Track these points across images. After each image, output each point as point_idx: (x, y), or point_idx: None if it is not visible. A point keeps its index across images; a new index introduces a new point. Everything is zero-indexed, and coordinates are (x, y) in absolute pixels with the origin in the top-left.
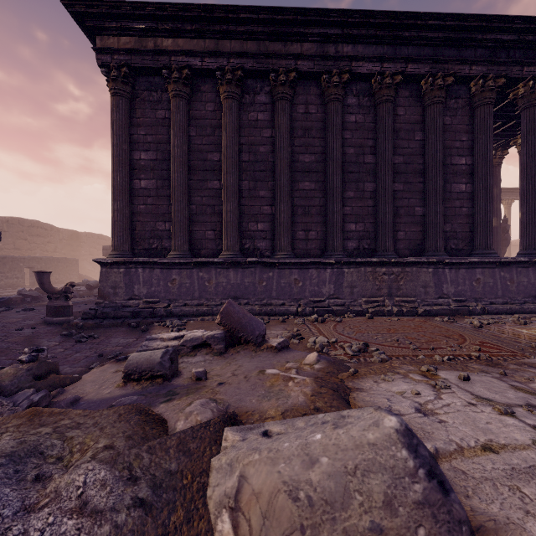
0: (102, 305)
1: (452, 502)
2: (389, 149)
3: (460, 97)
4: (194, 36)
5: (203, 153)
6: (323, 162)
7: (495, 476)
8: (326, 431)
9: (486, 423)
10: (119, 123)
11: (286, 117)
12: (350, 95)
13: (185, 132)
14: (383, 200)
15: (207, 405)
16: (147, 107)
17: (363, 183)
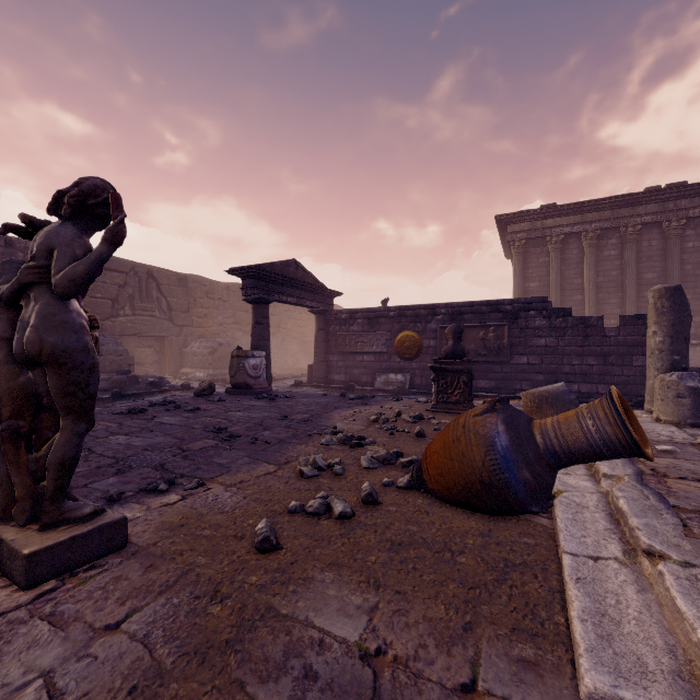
0: None
1: None
2: None
3: None
4: (567, 215)
5: (570, 280)
6: (663, 277)
7: None
8: None
9: None
10: (519, 270)
11: (633, 253)
12: (688, 229)
13: (559, 270)
14: None
15: None
16: (533, 257)
17: None
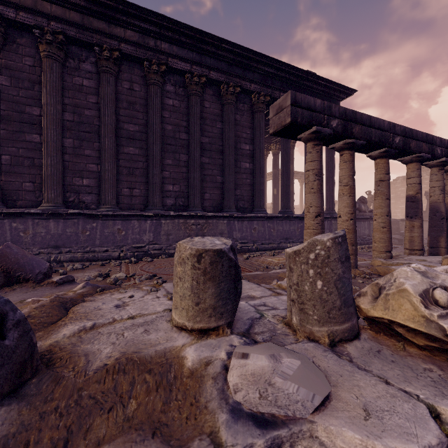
0: None
1: None
2: (197, 131)
3: (246, 103)
4: None
5: (20, 105)
6: (146, 133)
7: (116, 330)
8: None
9: (150, 305)
10: None
11: (110, 89)
12: (169, 83)
13: None
14: (193, 169)
15: None
16: None
17: (179, 154)
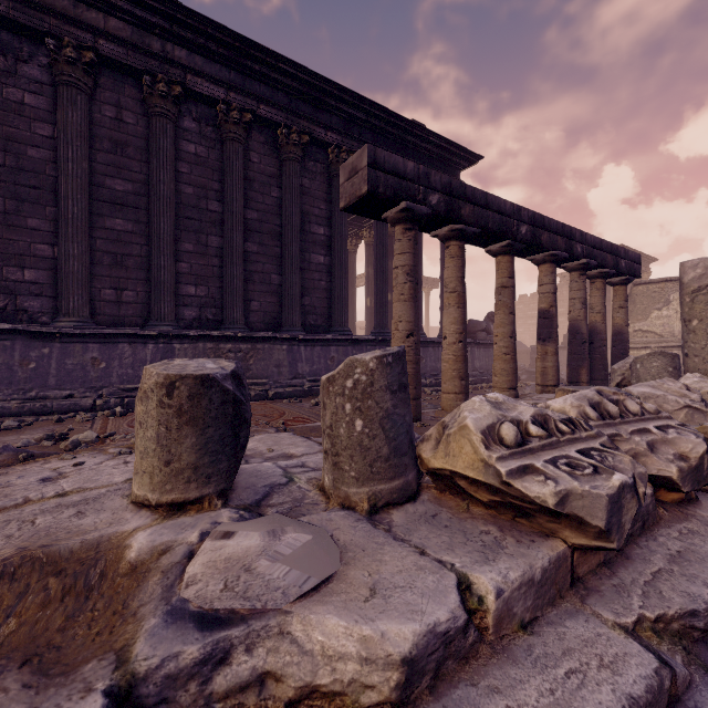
0: None
1: None
2: (237, 199)
3: (319, 161)
4: None
5: None
6: (147, 197)
7: (22, 516)
8: None
9: (106, 475)
10: None
11: (77, 115)
12: (188, 116)
13: None
14: (231, 261)
15: None
16: None
17: (207, 236)
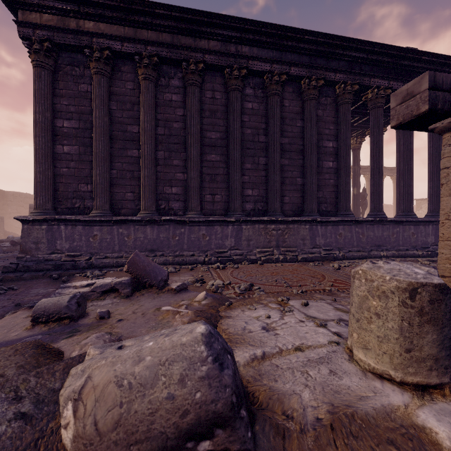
0: (24, 259)
1: (224, 375)
2: (277, 132)
3: (329, 96)
4: (115, 22)
5: (124, 125)
6: (227, 139)
7: (295, 366)
8: (158, 340)
9: (305, 333)
10: (41, 92)
11: (195, 100)
12: (248, 86)
13: (106, 106)
14: (273, 172)
15: (101, 337)
16: (70, 80)
17: (258, 158)
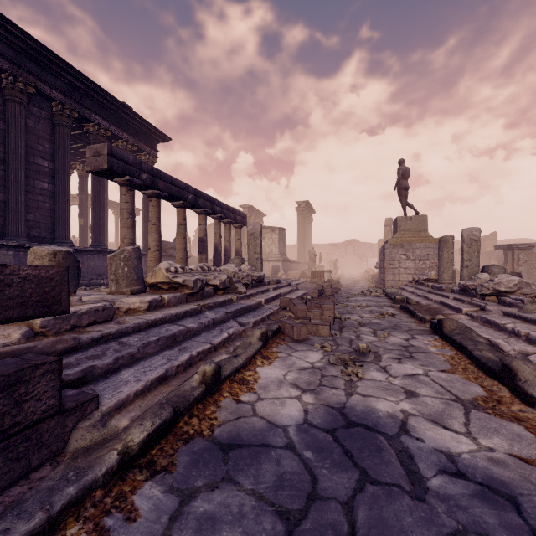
0: None
1: None
2: None
3: (43, 109)
4: None
5: None
6: None
7: None
8: None
9: None
10: None
11: None
12: None
13: None
14: None
15: None
16: None
17: None
